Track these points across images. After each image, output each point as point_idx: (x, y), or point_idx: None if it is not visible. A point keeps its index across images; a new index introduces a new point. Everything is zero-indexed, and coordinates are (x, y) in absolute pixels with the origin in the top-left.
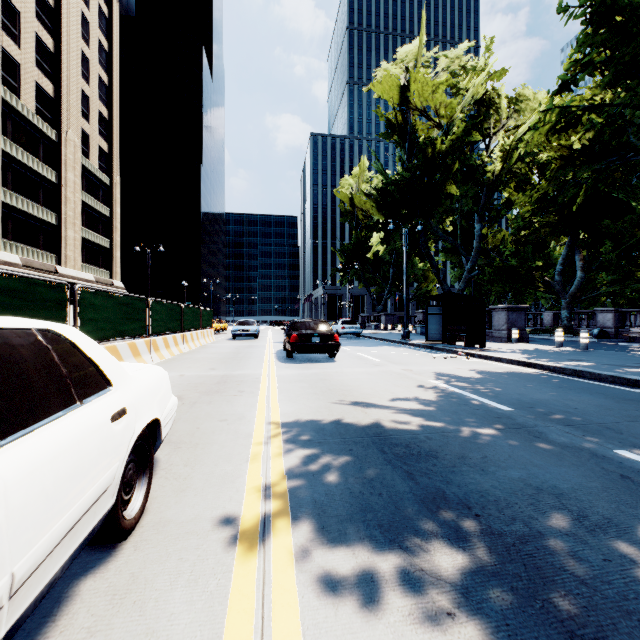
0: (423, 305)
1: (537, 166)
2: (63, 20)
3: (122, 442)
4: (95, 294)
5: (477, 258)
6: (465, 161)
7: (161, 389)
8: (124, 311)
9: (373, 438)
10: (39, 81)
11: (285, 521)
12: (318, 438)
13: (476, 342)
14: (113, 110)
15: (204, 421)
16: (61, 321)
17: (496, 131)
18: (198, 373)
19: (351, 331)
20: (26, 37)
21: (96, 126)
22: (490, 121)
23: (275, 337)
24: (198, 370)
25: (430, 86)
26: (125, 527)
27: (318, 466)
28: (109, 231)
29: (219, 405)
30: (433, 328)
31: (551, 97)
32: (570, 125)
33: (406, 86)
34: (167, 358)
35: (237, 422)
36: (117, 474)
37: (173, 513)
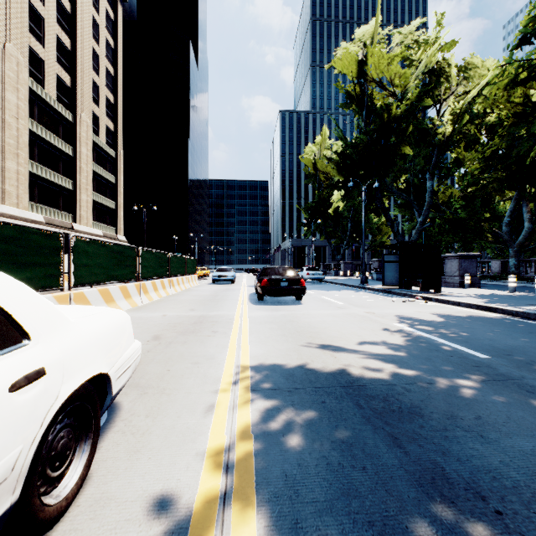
0: (377, 254)
1: (485, 127)
2: (78, 23)
3: (32, 415)
4: (88, 243)
5: (429, 212)
6: (418, 125)
7: (115, 337)
8: (116, 258)
9: (346, 388)
10: (59, 74)
11: (249, 508)
12: (288, 386)
13: (432, 287)
14: (118, 96)
15: (175, 363)
16: (55, 266)
17: (446, 97)
18: (179, 313)
19: (314, 277)
20: (49, 38)
21: (104, 109)
22: (441, 88)
23: (249, 282)
24: (179, 311)
25: (386, 59)
26: (47, 517)
27: (288, 423)
28: (115, 195)
29: (192, 345)
30: (390, 274)
31: (511, 52)
32: (529, 78)
33: (364, 60)
34: (155, 299)
35: (207, 365)
36: (20, 461)
37: (119, 485)
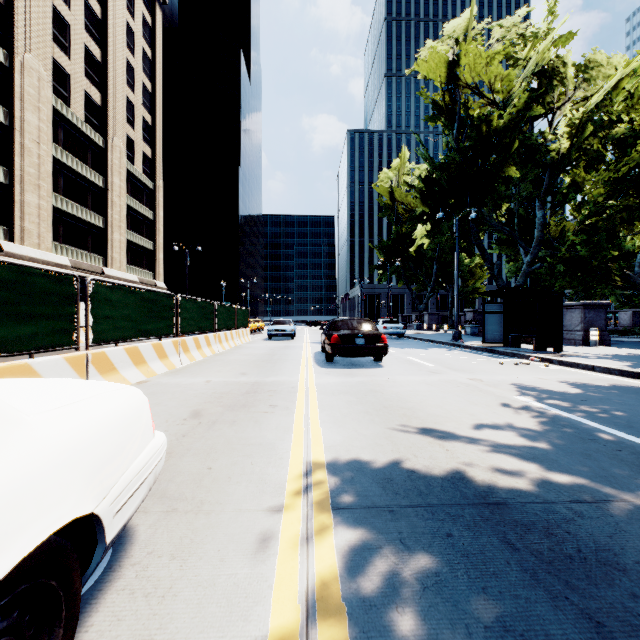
0: (469, 304)
1: (612, 141)
2: (109, 30)
3: None
4: (112, 288)
5: (539, 249)
6: (524, 140)
7: (114, 439)
8: (148, 308)
9: (478, 507)
10: (87, 90)
11: None
12: (387, 501)
13: (550, 345)
14: (156, 116)
15: (220, 455)
16: (67, 318)
17: (561, 105)
18: (226, 379)
19: (393, 331)
20: (75, 48)
21: (140, 132)
22: (554, 94)
23: (312, 337)
24: (227, 375)
25: (484, 58)
26: None
27: (401, 579)
28: (152, 233)
29: (244, 427)
30: (492, 328)
31: None
32: None
33: (455, 61)
34: (198, 360)
35: (264, 459)
36: None
37: None
